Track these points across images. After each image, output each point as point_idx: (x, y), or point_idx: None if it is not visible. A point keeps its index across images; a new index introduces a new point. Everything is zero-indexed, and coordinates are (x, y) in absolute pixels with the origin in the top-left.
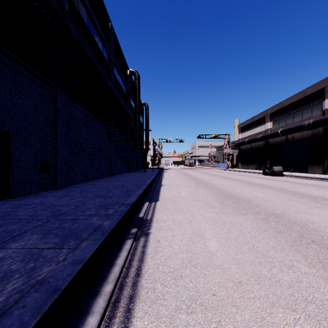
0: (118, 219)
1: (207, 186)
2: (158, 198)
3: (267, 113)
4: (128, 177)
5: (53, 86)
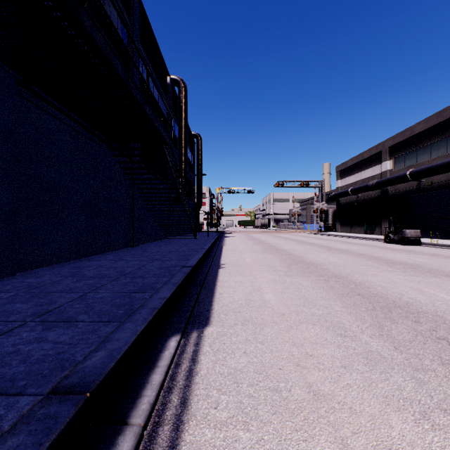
0: None
1: (309, 269)
2: (210, 309)
3: (385, 146)
4: (163, 247)
5: None
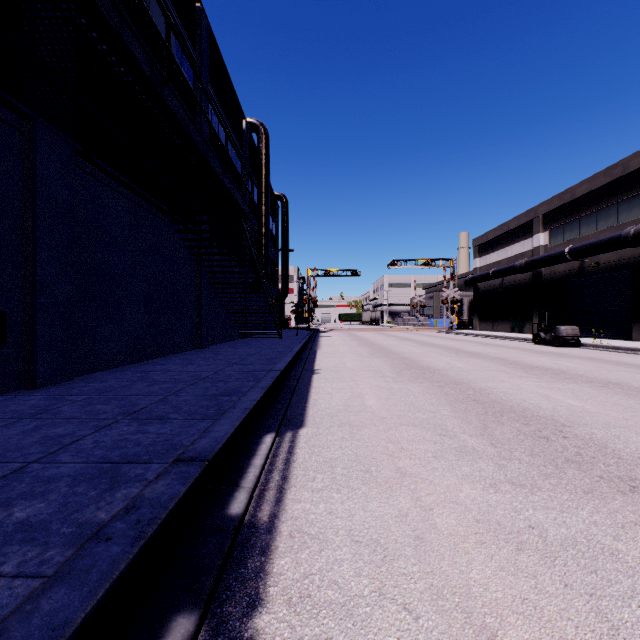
0: (110, 572)
1: (424, 375)
2: (304, 413)
3: (538, 212)
4: (240, 349)
5: (23, 112)
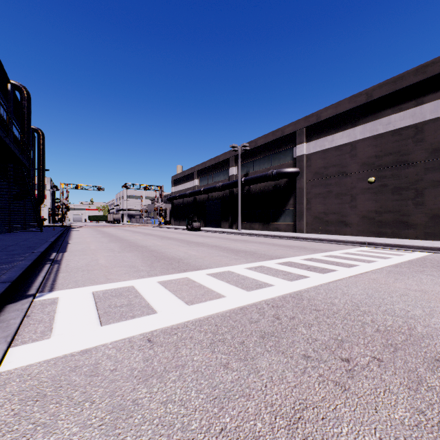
0: (36, 256)
1: (120, 241)
2: (66, 251)
3: (195, 169)
4: (17, 237)
5: None
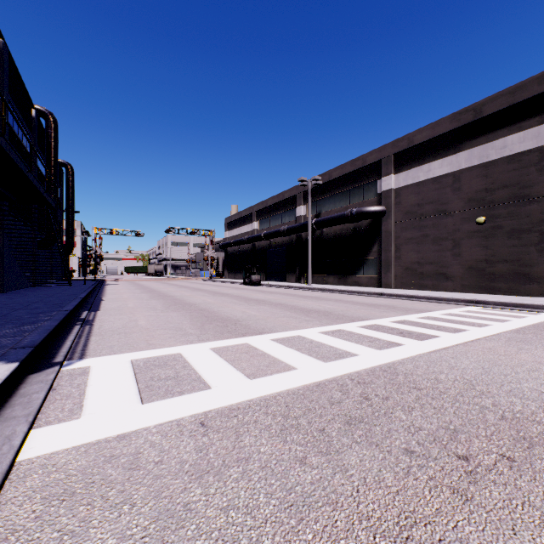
0: (64, 316)
1: (164, 298)
2: (99, 309)
3: (254, 209)
4: (41, 292)
5: None
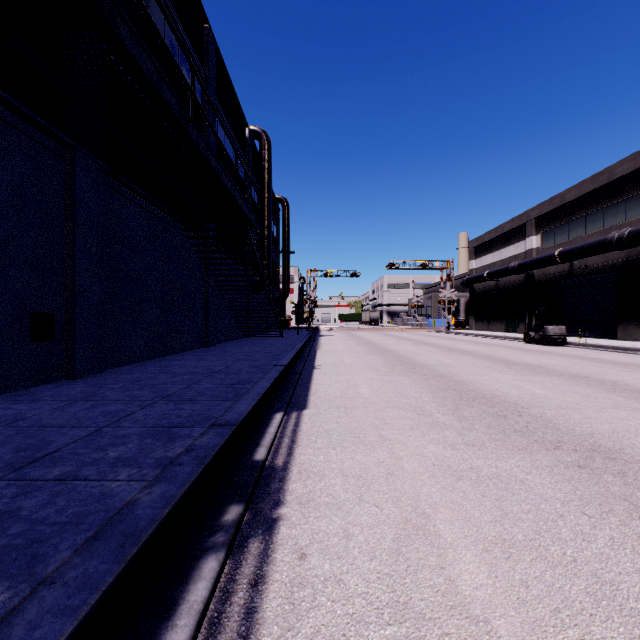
0: (189, 478)
1: (414, 370)
2: (306, 399)
3: (530, 216)
4: (245, 347)
5: (66, 142)
